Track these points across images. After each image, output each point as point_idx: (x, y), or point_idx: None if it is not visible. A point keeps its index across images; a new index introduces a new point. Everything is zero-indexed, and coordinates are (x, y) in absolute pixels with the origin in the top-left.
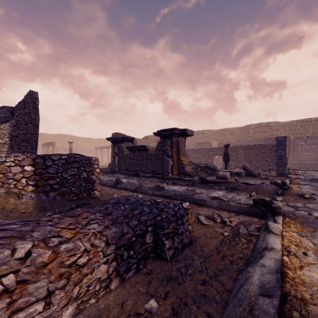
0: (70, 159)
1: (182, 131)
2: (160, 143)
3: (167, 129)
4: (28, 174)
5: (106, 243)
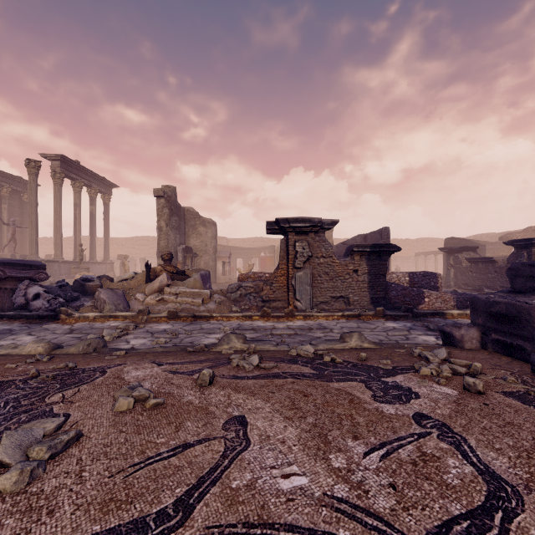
0: (425, 274)
1: None
2: (512, 255)
3: (521, 240)
4: (407, 281)
5: (453, 298)
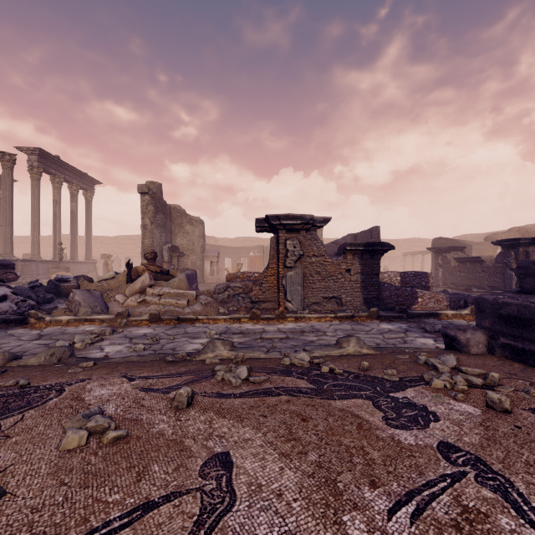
0: (416, 274)
1: (533, 240)
2: (500, 255)
3: (509, 240)
4: (398, 281)
5: (446, 298)
